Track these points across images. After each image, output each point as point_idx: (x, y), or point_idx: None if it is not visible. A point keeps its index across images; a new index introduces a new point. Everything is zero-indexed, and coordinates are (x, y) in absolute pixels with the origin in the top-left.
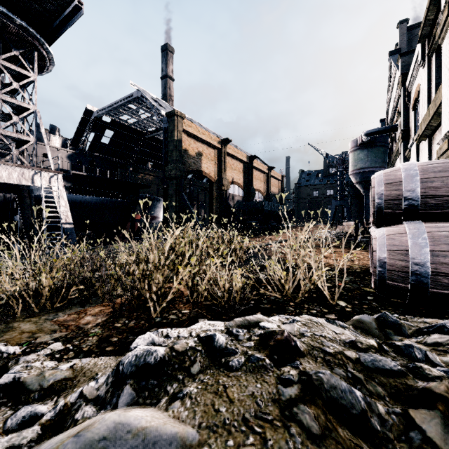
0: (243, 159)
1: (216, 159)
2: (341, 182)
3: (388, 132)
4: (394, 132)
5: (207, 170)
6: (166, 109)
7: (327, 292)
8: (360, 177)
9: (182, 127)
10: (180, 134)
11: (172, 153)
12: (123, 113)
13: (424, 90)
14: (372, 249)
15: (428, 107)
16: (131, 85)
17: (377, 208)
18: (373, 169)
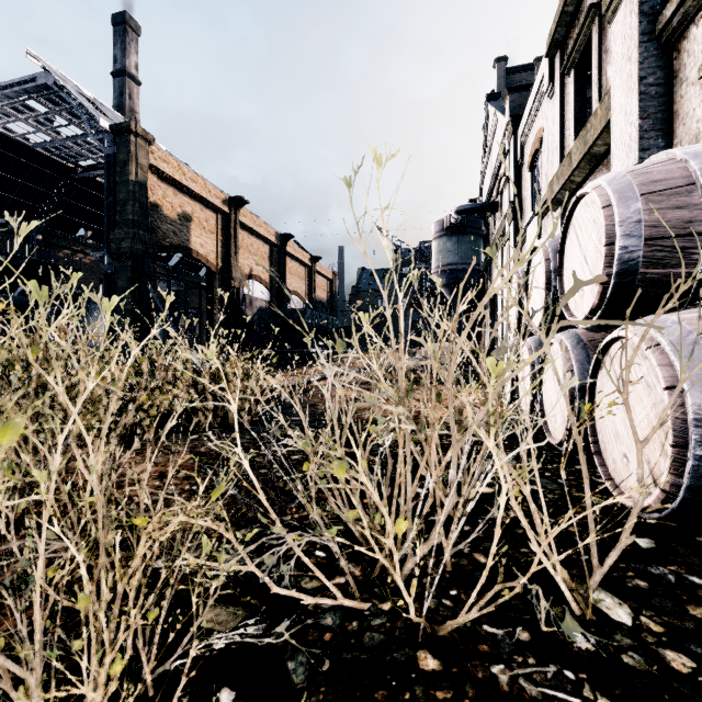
0: (270, 238)
1: (219, 231)
2: (419, 285)
3: (486, 211)
4: (492, 215)
5: (201, 248)
6: (114, 121)
7: (559, 567)
8: (448, 277)
9: (146, 158)
10: (143, 171)
11: (126, 206)
12: (15, 117)
13: (553, 133)
14: (589, 382)
15: (560, 158)
16: (29, 56)
17: (620, 263)
18: (465, 266)
